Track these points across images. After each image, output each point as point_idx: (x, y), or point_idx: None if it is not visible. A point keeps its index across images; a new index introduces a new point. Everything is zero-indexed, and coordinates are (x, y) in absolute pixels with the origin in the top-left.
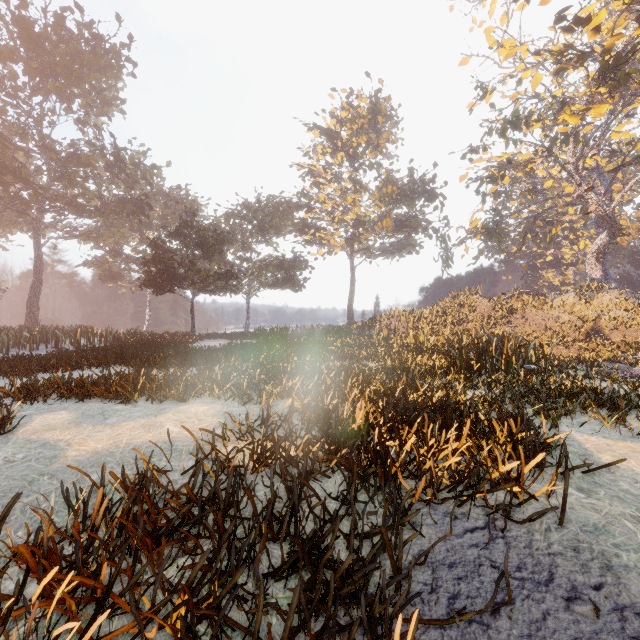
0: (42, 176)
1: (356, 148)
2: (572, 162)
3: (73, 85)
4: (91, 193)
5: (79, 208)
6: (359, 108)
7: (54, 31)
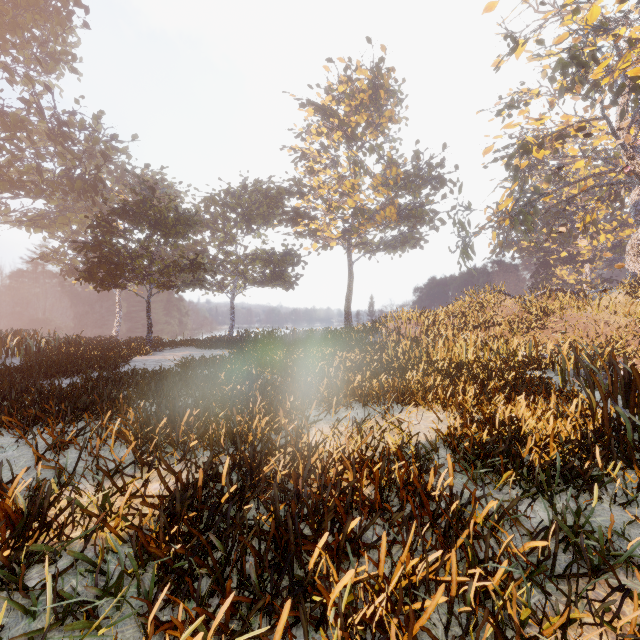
0: None
1: (355, 128)
2: (622, 130)
3: (2, 27)
4: (27, 164)
5: (11, 183)
6: (358, 81)
7: None
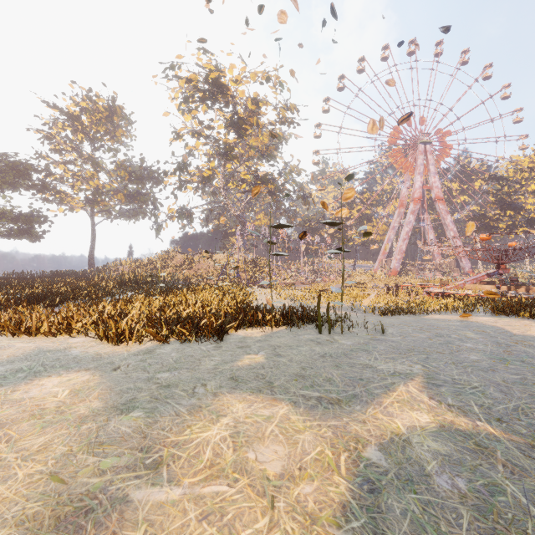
0: None
1: (96, 133)
2: (222, 186)
3: None
4: None
5: None
6: (98, 105)
7: None
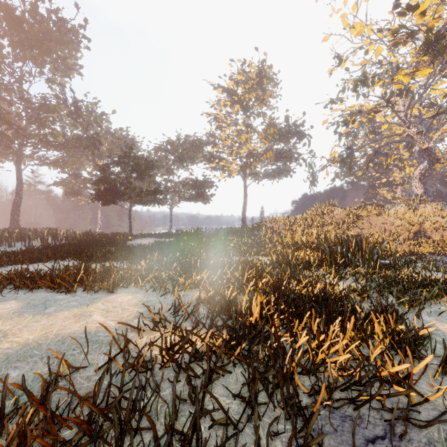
0: (22, 120)
1: (248, 102)
2: (403, 111)
3: (44, 54)
4: (57, 132)
5: (48, 143)
6: (250, 73)
7: (30, 15)
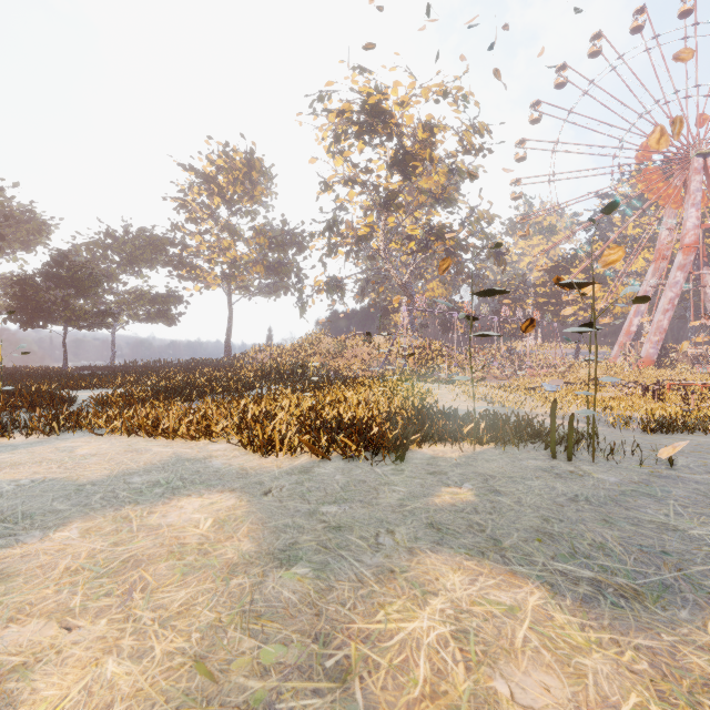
0: None
1: (233, 194)
2: (382, 247)
3: None
4: None
5: None
6: (235, 160)
7: None
